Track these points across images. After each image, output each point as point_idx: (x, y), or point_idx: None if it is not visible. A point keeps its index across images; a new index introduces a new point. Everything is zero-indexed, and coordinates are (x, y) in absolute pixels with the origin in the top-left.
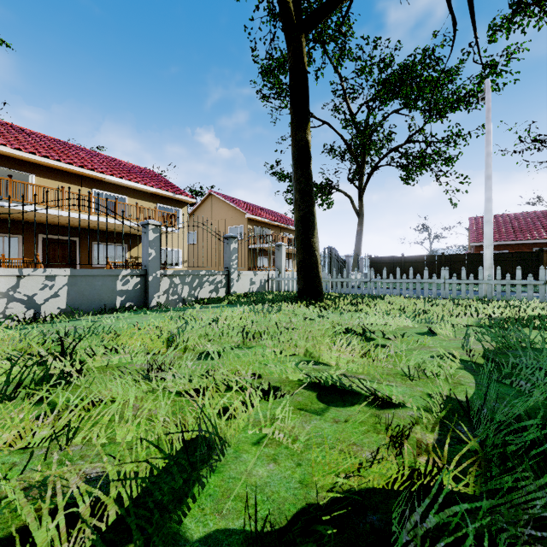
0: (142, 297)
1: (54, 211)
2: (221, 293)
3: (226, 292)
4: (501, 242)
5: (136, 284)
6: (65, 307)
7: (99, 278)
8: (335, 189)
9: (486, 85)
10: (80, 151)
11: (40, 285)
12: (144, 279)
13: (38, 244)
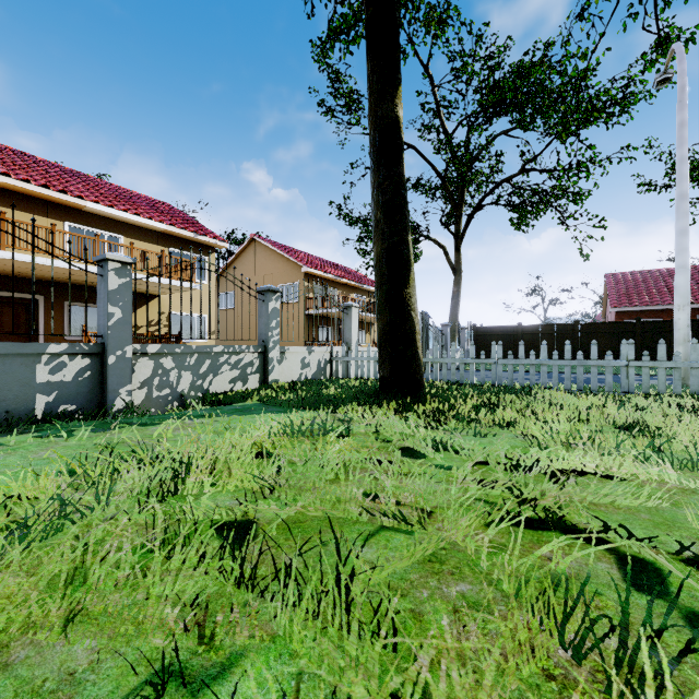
0: (94, 395)
1: None
2: (252, 383)
3: (261, 381)
4: (653, 306)
5: (81, 370)
6: None
7: None
8: (424, 236)
9: (678, 51)
10: (53, 169)
11: None
12: (100, 360)
13: None
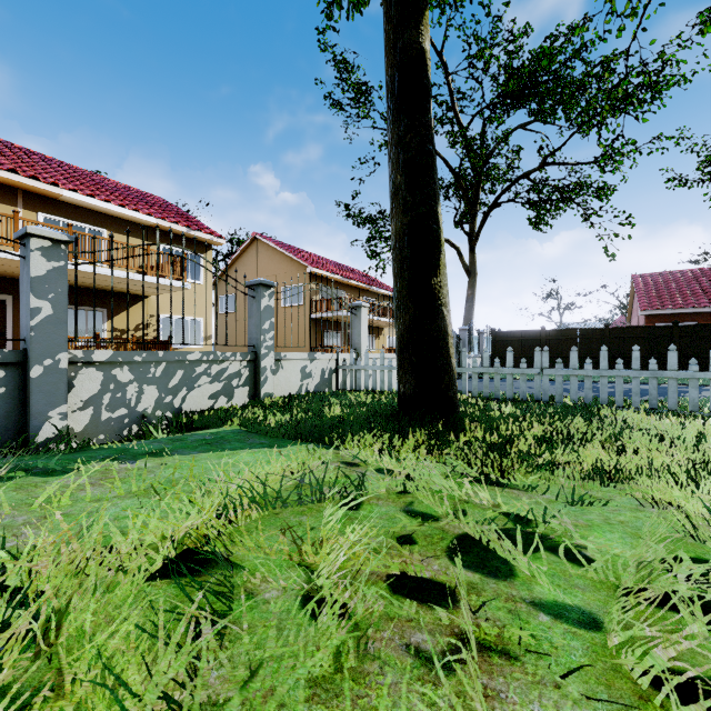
0: (12, 420)
1: None
2: (240, 398)
3: (251, 395)
4: (687, 309)
5: None
6: None
7: None
8: None
9: None
10: (30, 156)
11: None
12: (21, 372)
13: None
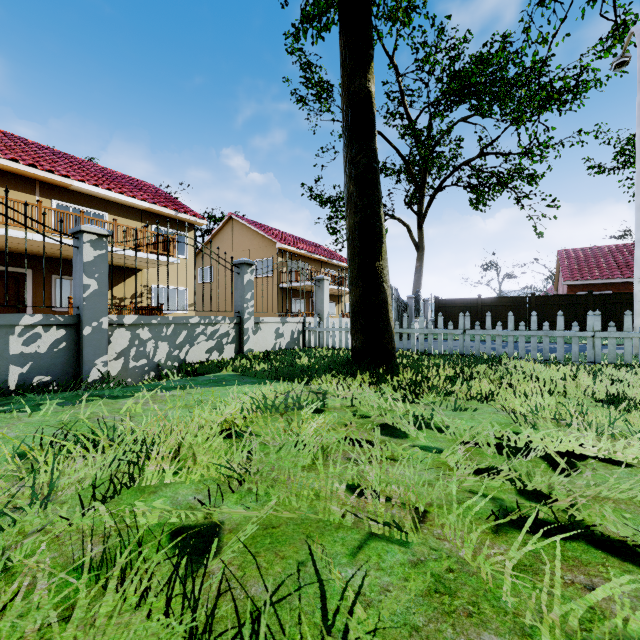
0: (70, 366)
1: None
2: (228, 353)
3: (237, 351)
4: (603, 280)
5: (56, 341)
6: None
7: None
8: (389, 215)
9: (637, 33)
10: (42, 150)
11: None
12: (76, 331)
13: None
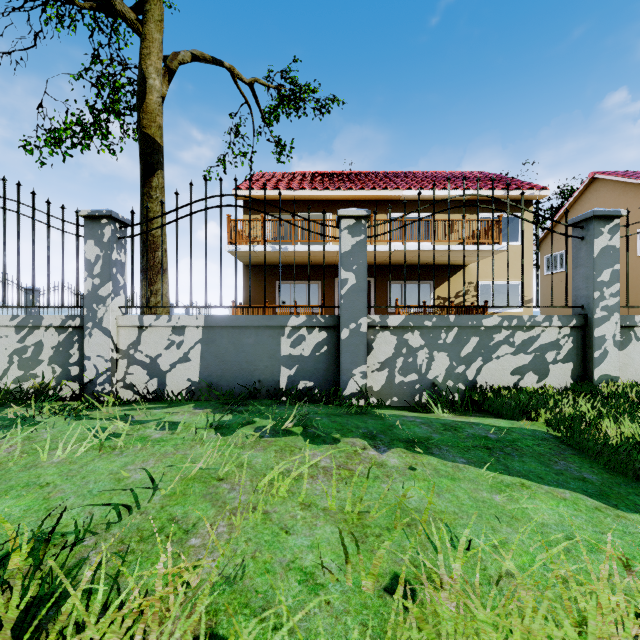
0: (331, 372)
1: (331, 247)
2: (557, 377)
3: (577, 376)
4: None
5: (318, 344)
6: (198, 378)
7: (250, 331)
8: None
9: None
10: (386, 176)
11: (166, 342)
12: (336, 334)
13: (334, 288)
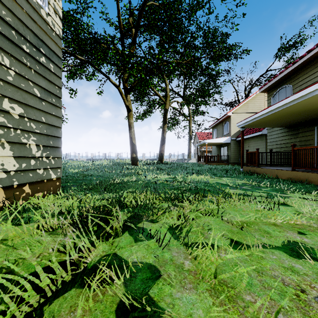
0: None
1: None
2: None
3: None
4: None
5: None
6: None
7: None
8: None
9: None
10: None
11: None
12: None
13: None
